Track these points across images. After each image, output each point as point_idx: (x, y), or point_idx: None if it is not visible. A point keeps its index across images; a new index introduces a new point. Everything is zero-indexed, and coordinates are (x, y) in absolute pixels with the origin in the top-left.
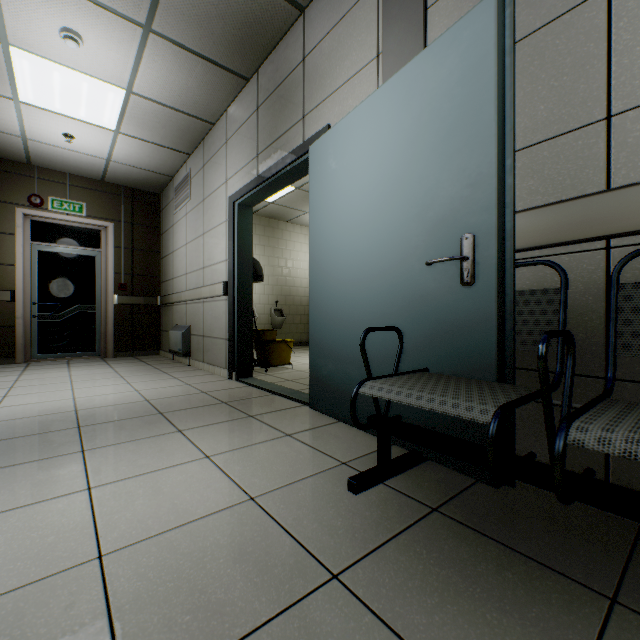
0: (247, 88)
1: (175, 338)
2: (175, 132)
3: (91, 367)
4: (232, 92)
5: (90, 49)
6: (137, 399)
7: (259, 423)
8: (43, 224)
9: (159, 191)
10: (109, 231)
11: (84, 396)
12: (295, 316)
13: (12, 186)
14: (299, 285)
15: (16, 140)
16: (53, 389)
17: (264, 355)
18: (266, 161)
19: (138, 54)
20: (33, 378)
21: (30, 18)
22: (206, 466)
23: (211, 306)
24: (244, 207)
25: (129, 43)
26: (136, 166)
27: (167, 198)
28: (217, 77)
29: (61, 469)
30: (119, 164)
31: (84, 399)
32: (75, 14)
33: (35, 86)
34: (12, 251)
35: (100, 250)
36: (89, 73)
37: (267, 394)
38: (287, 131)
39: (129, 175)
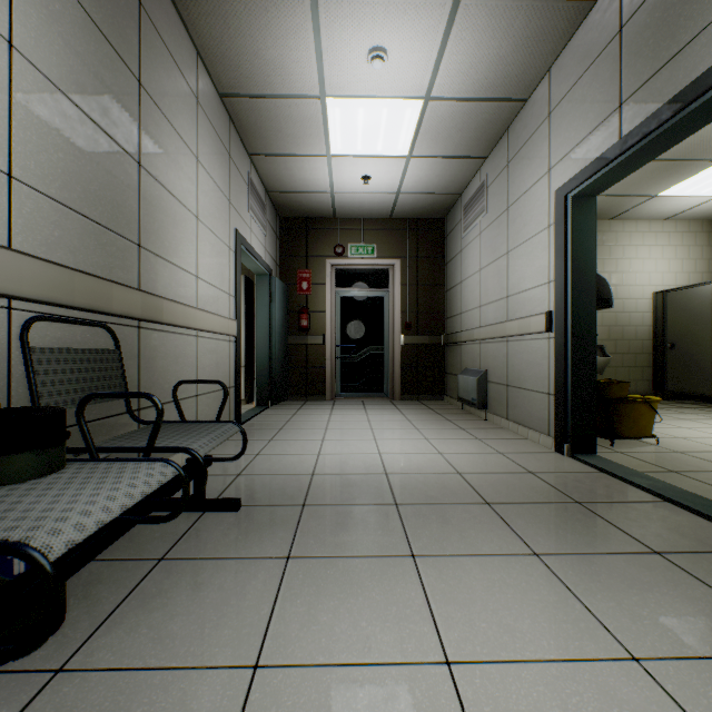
0: (593, 12)
1: (466, 384)
2: (472, 133)
3: (383, 411)
4: (564, 34)
5: (393, 63)
6: (445, 468)
7: (692, 581)
8: (343, 271)
9: (443, 216)
10: (395, 269)
11: (388, 452)
12: (624, 355)
13: (322, 241)
14: (631, 309)
15: (326, 197)
16: (358, 437)
17: (607, 420)
18: (642, 106)
19: (442, 41)
20: (340, 419)
21: (343, 56)
22: (651, 696)
23: (520, 346)
24: (581, 199)
25: (434, 30)
26: (423, 192)
27: (452, 221)
28: (545, 19)
29: (396, 588)
30: (407, 195)
31: (389, 457)
32: (382, 24)
33: (342, 134)
34: (322, 299)
35: (387, 290)
36: (389, 95)
37: (650, 498)
38: (706, 26)
39: (415, 205)
